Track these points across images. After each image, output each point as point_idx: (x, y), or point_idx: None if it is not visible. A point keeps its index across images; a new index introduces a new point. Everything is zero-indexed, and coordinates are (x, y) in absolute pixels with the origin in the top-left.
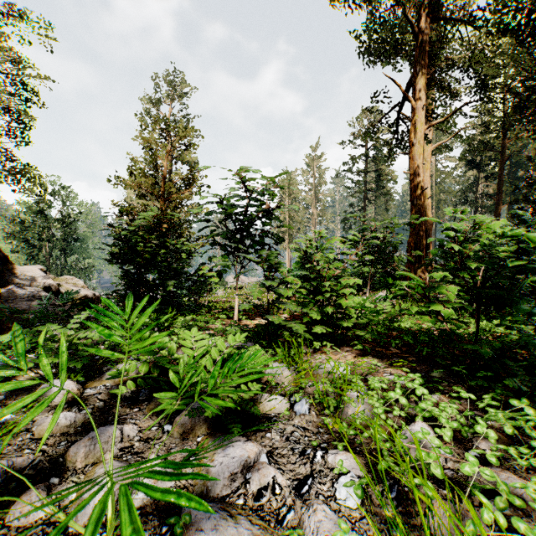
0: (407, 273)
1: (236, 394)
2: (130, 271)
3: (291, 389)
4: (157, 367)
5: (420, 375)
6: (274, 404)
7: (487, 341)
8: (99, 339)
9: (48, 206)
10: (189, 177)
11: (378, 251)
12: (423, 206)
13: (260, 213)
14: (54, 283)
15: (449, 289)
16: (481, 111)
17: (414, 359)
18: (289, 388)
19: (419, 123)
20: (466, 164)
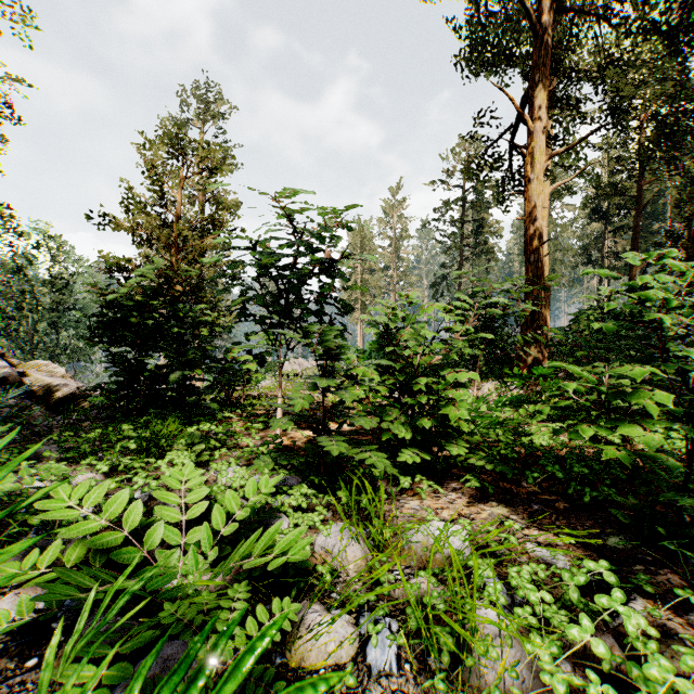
0: (569, 365)
1: (243, 633)
2: (119, 356)
3: (362, 602)
4: (103, 548)
5: (608, 565)
6: (325, 640)
7: (681, 473)
8: (14, 485)
9: (31, 262)
10: (214, 217)
11: (491, 326)
12: (542, 265)
13: (315, 266)
14: (15, 372)
15: (656, 397)
16: (611, 143)
17: (568, 507)
18: (357, 584)
19: (537, 152)
20: (589, 214)
